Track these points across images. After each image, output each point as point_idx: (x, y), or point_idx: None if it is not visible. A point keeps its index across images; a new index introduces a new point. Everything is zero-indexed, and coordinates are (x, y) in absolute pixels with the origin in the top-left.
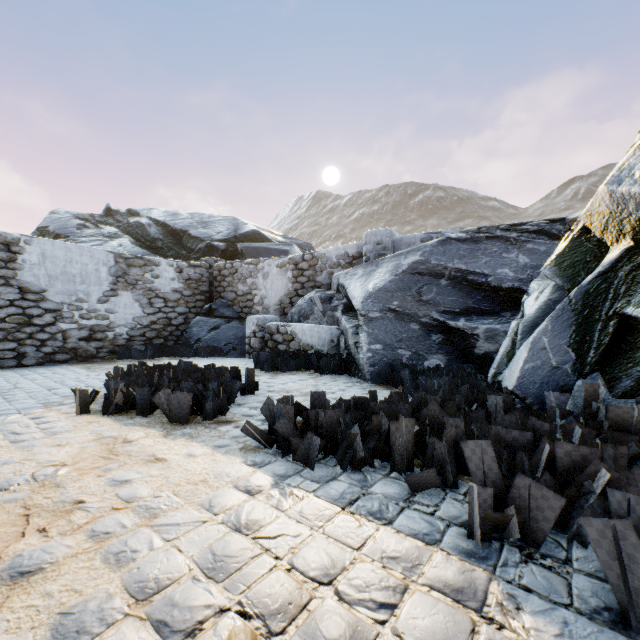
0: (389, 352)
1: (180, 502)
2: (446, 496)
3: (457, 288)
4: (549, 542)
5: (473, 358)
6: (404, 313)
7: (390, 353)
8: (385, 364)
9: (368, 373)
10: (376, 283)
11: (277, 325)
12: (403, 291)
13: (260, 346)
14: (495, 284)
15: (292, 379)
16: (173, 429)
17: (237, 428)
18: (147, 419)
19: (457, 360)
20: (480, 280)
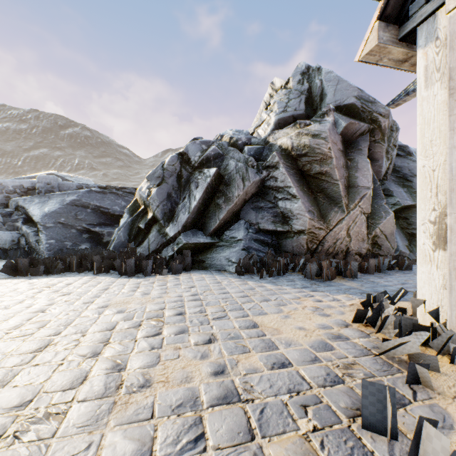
0: (60, 243)
1: None
2: (89, 272)
3: (96, 213)
4: (111, 272)
5: (103, 244)
6: (68, 224)
7: (60, 244)
8: (58, 249)
9: (47, 255)
10: (51, 208)
11: None
12: (67, 213)
13: None
14: (113, 213)
15: None
16: None
17: None
18: None
19: (95, 245)
20: (106, 211)
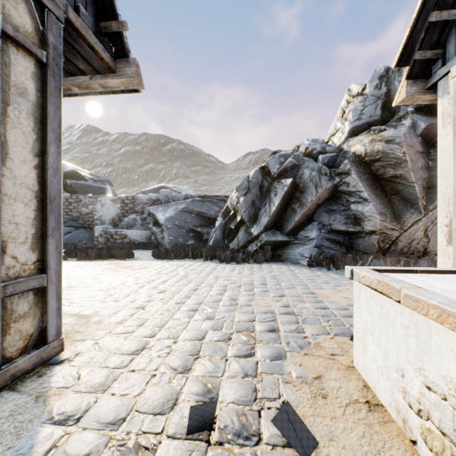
0: (176, 240)
1: (152, 264)
2: (199, 260)
3: (198, 217)
4: (213, 260)
5: (203, 240)
6: (180, 226)
7: (176, 240)
8: (175, 244)
9: (169, 247)
10: (170, 214)
11: (116, 231)
12: (180, 218)
13: (105, 241)
14: (209, 216)
15: (138, 252)
16: (124, 260)
17: (143, 259)
18: (109, 260)
19: (198, 241)
20: (205, 215)
